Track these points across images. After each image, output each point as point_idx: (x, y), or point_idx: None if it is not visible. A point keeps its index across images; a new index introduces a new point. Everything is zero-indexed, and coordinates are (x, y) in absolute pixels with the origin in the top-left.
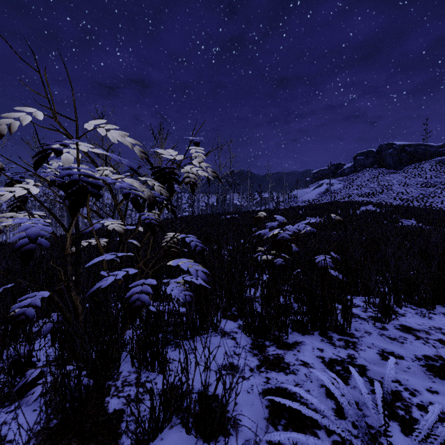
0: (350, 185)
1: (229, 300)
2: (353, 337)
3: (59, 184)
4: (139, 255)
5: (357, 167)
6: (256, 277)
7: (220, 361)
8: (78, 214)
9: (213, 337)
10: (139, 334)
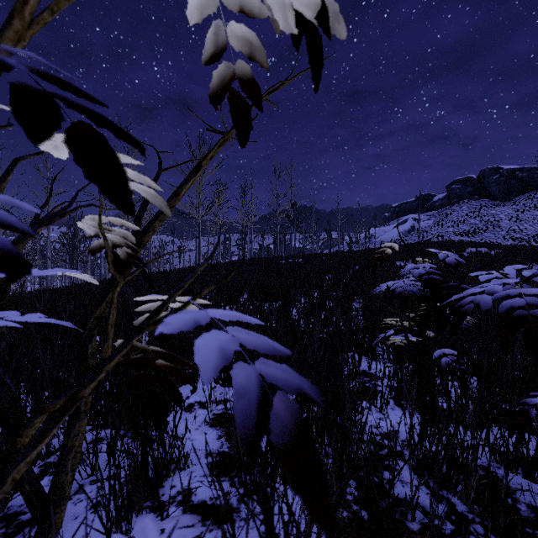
0: (442, 221)
1: (338, 468)
2: None
3: None
4: (86, 355)
5: (452, 199)
6: (363, 368)
7: None
8: None
9: None
10: None
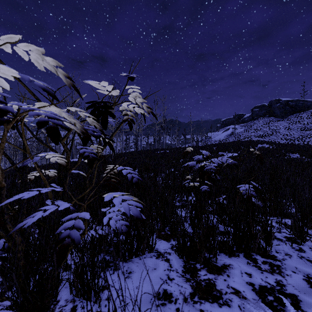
0: (248, 129)
1: (163, 221)
2: (276, 260)
3: (6, 120)
4: (86, 184)
5: (254, 117)
6: (184, 198)
7: (155, 288)
8: (3, 147)
9: (148, 258)
10: (76, 263)
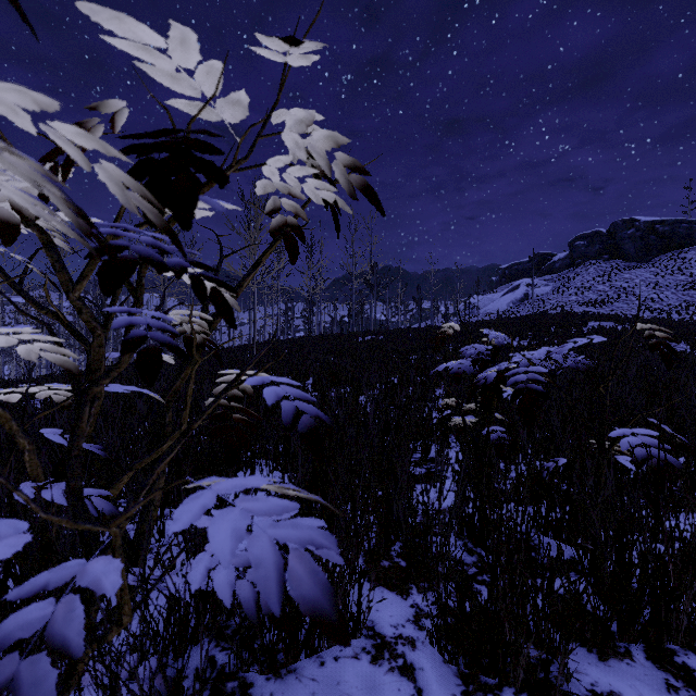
0: (563, 287)
1: (384, 528)
2: None
3: None
4: (164, 424)
5: (576, 259)
6: (433, 455)
7: None
8: None
9: (348, 663)
10: None
